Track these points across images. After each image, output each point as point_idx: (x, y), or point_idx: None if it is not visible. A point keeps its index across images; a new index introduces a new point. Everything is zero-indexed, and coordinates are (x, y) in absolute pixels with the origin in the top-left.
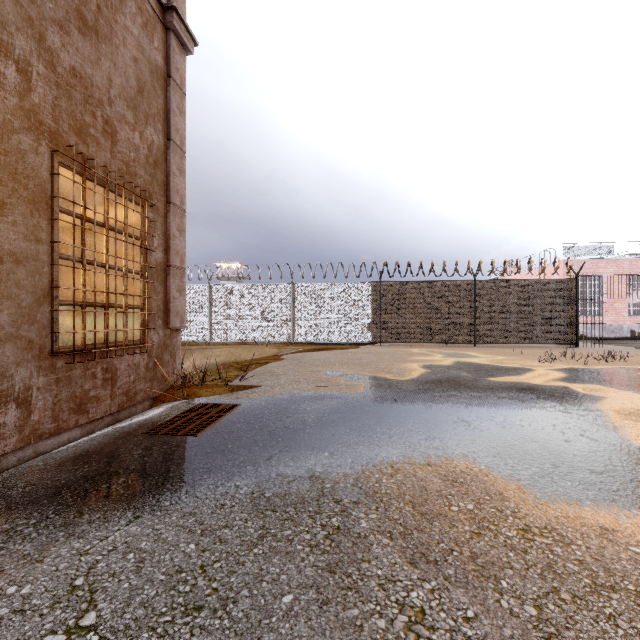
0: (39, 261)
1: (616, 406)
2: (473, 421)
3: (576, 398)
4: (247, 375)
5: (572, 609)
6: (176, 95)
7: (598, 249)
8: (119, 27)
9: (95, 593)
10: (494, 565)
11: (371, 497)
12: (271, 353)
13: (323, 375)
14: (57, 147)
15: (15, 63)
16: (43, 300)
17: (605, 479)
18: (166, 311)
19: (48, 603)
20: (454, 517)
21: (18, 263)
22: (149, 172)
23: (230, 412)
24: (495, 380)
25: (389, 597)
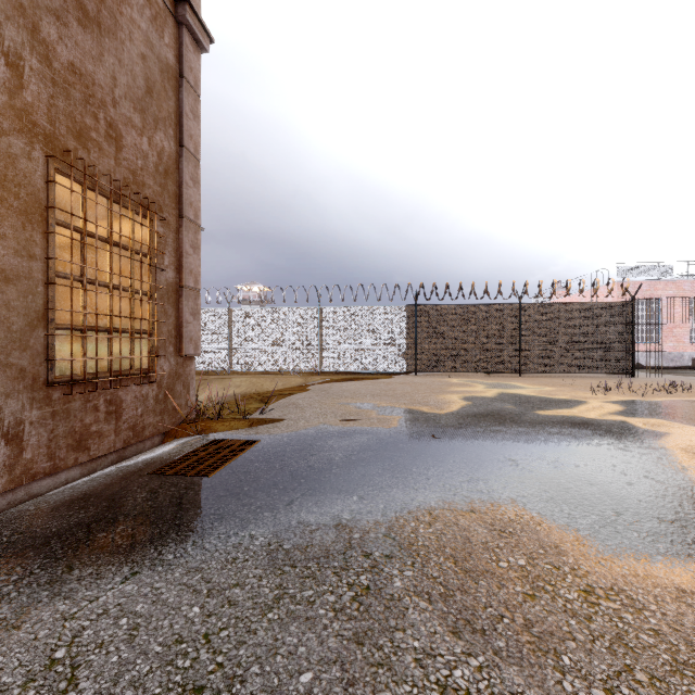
0: (32, 280)
1: (682, 443)
2: (521, 460)
3: (636, 434)
4: (269, 408)
5: (651, 694)
6: (189, 97)
7: (656, 269)
8: (125, 20)
9: (77, 669)
10: (553, 636)
11: (406, 550)
12: (296, 383)
13: (353, 408)
14: (53, 152)
15: (4, 56)
16: (37, 323)
17: (677, 529)
18: (178, 337)
19: (20, 681)
20: (503, 575)
21: (8, 282)
22: (159, 182)
23: (248, 449)
24: (544, 414)
25: (428, 676)
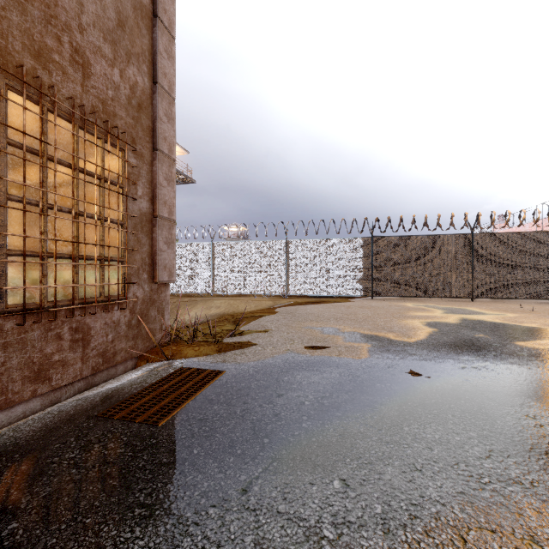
0: None
1: None
2: (546, 420)
3: None
4: (239, 330)
5: None
6: (163, 37)
7: None
8: None
9: None
10: None
11: None
12: (266, 305)
13: (318, 332)
14: (5, 67)
15: None
16: None
17: None
18: (152, 264)
19: None
20: None
21: None
22: (132, 115)
23: (211, 383)
24: (527, 345)
25: None
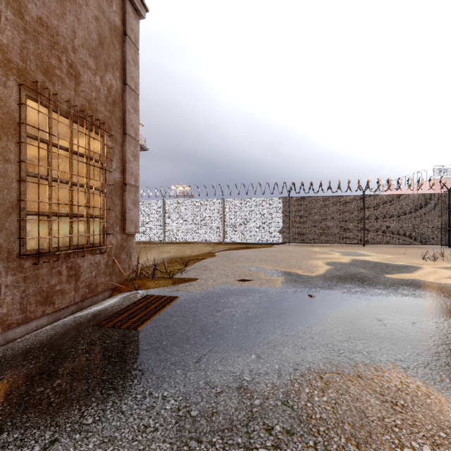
0: (7, 178)
1: None
2: (387, 321)
3: None
4: (187, 269)
5: None
6: (131, 50)
7: None
8: None
9: None
10: None
11: (305, 424)
12: (207, 250)
13: (247, 270)
14: (25, 82)
15: None
16: (11, 211)
17: None
18: (123, 220)
19: None
20: None
21: None
22: (108, 109)
23: (170, 304)
24: (392, 277)
25: None
